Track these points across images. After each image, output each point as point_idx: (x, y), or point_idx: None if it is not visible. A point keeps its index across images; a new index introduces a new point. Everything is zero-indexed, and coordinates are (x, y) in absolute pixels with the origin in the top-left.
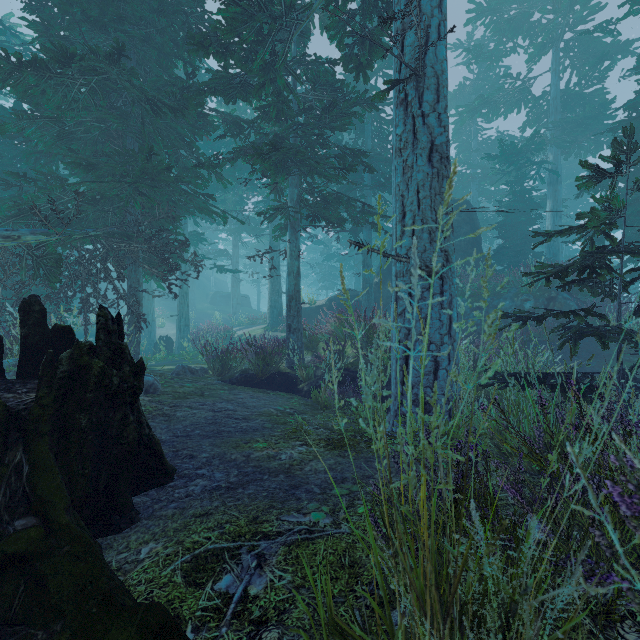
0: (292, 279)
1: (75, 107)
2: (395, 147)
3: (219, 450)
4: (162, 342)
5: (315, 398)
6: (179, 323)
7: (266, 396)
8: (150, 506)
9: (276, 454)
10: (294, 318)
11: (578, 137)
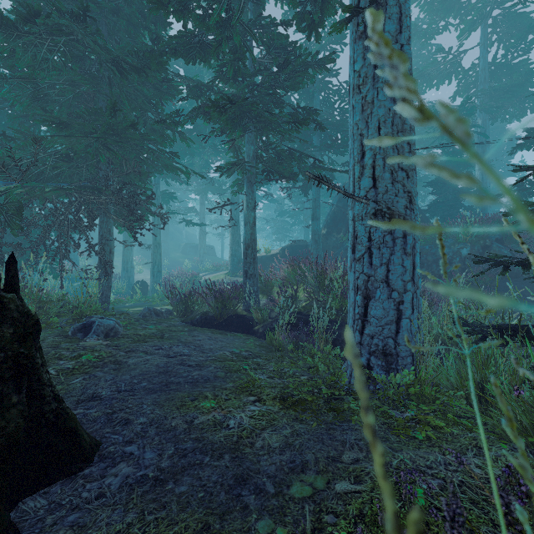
0: (248, 229)
1: (45, 67)
2: (353, 85)
3: (160, 412)
4: (138, 286)
5: (269, 340)
6: (153, 269)
7: (224, 338)
8: (41, 519)
9: (223, 419)
10: (250, 265)
11: (504, 104)
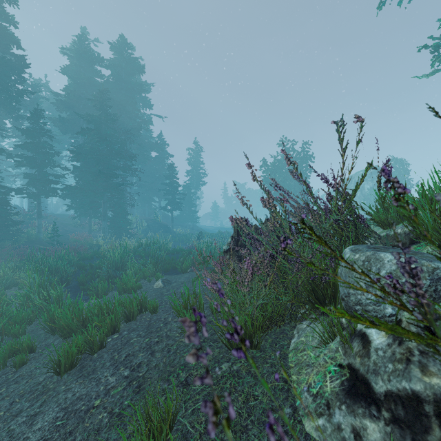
0: None
1: None
2: None
3: None
4: None
5: None
6: None
7: None
8: None
9: None
10: None
11: None
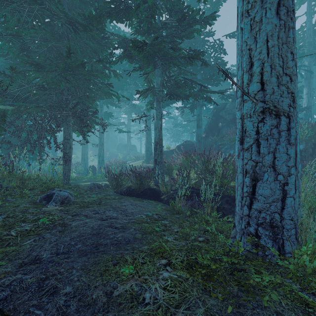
0: (157, 132)
1: (26, 27)
2: (241, 12)
3: (85, 279)
4: (90, 169)
5: (172, 206)
6: (99, 159)
7: (141, 204)
8: None
9: (140, 291)
10: (158, 155)
11: None
